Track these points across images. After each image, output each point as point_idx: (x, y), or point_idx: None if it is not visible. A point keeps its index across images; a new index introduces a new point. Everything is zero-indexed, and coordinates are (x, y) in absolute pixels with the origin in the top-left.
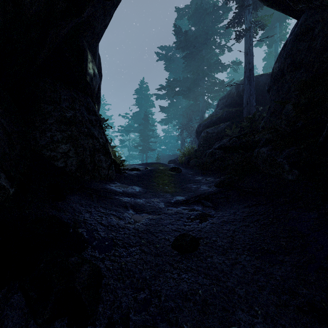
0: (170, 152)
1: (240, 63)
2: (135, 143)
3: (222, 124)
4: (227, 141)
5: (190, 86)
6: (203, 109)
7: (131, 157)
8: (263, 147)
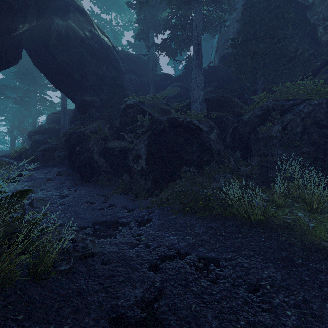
0: None
1: None
2: None
3: (46, 135)
4: (47, 146)
5: (22, 96)
6: (36, 116)
7: None
8: (58, 151)
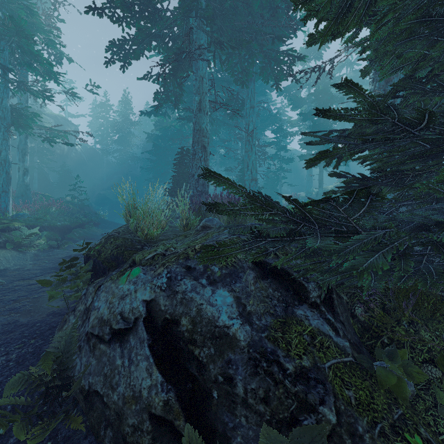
0: None
1: None
2: None
3: None
4: None
5: None
6: None
7: None
8: None
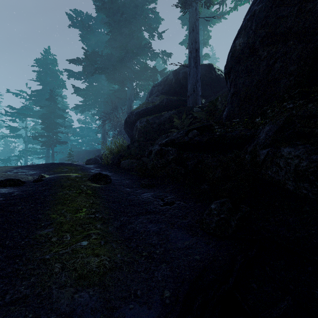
0: (88, 147)
1: (170, 55)
2: (35, 132)
3: (165, 113)
4: (183, 134)
5: (116, 65)
6: (131, 97)
7: (30, 152)
8: (284, 146)
